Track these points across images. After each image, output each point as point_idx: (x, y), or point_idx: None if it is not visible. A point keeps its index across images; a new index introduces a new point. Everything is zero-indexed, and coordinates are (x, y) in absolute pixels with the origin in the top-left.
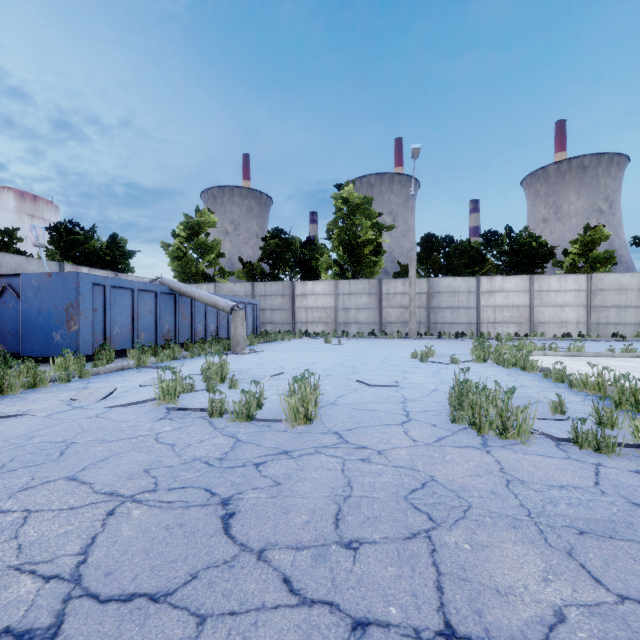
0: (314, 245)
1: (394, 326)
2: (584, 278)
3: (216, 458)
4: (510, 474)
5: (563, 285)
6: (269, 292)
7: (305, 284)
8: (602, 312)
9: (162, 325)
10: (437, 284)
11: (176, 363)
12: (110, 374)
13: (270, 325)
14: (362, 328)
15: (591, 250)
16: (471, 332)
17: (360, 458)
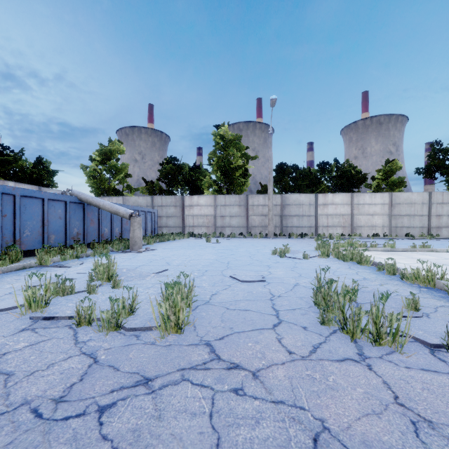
0: (199, 169)
1: (257, 229)
2: (387, 195)
3: (52, 399)
4: (410, 409)
5: (373, 200)
6: (165, 203)
7: (192, 198)
8: (399, 219)
9: (71, 229)
10: (288, 198)
11: (76, 261)
12: (8, 273)
13: (165, 228)
14: (234, 230)
15: (390, 176)
16: (311, 233)
17: (233, 388)
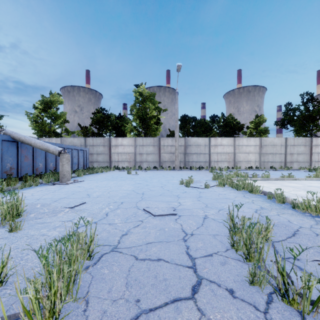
0: (123, 118)
1: (167, 163)
2: (258, 139)
3: None
4: None
5: (249, 142)
6: (95, 143)
7: (117, 139)
8: (266, 156)
9: (4, 164)
10: (189, 141)
11: None
12: None
13: (96, 163)
14: (150, 164)
15: (259, 126)
16: (206, 166)
17: None
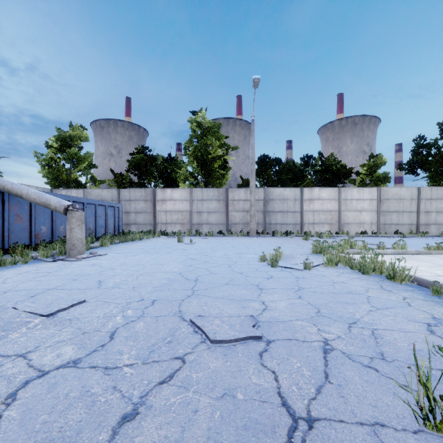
0: (174, 161)
1: (238, 226)
2: (375, 190)
3: None
4: None
5: (361, 195)
6: (133, 197)
7: (165, 191)
8: (387, 215)
9: None
10: (271, 193)
11: None
12: None
13: (134, 226)
14: (212, 228)
15: (374, 172)
16: (297, 231)
17: None
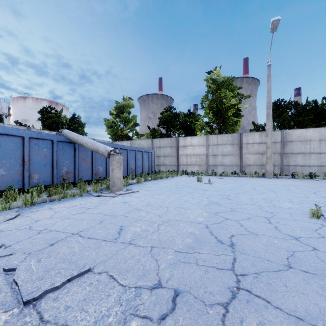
0: (193, 115)
1: (252, 167)
2: None
3: None
4: None
5: None
6: (162, 145)
7: (185, 139)
8: None
9: (60, 167)
10: (289, 135)
11: (10, 214)
12: None
13: (163, 166)
14: (226, 169)
15: None
16: (324, 173)
17: None
